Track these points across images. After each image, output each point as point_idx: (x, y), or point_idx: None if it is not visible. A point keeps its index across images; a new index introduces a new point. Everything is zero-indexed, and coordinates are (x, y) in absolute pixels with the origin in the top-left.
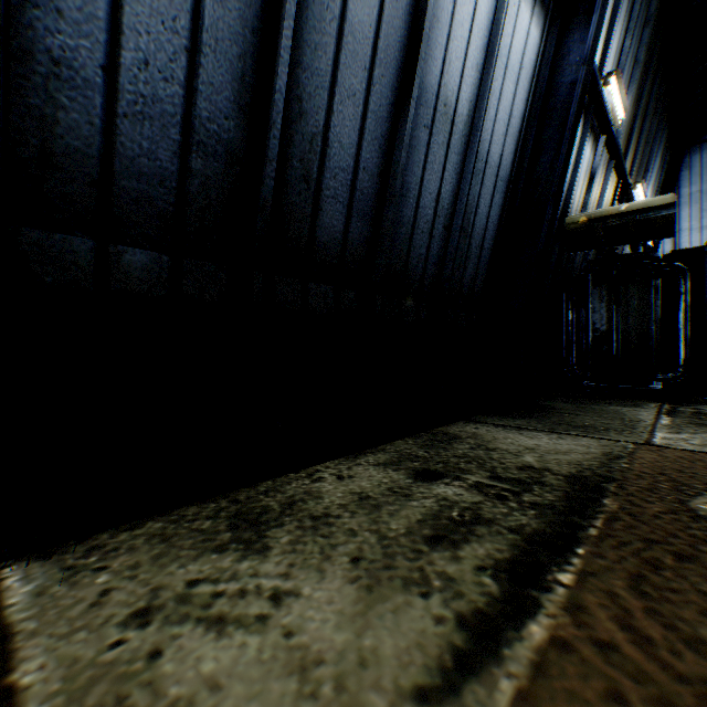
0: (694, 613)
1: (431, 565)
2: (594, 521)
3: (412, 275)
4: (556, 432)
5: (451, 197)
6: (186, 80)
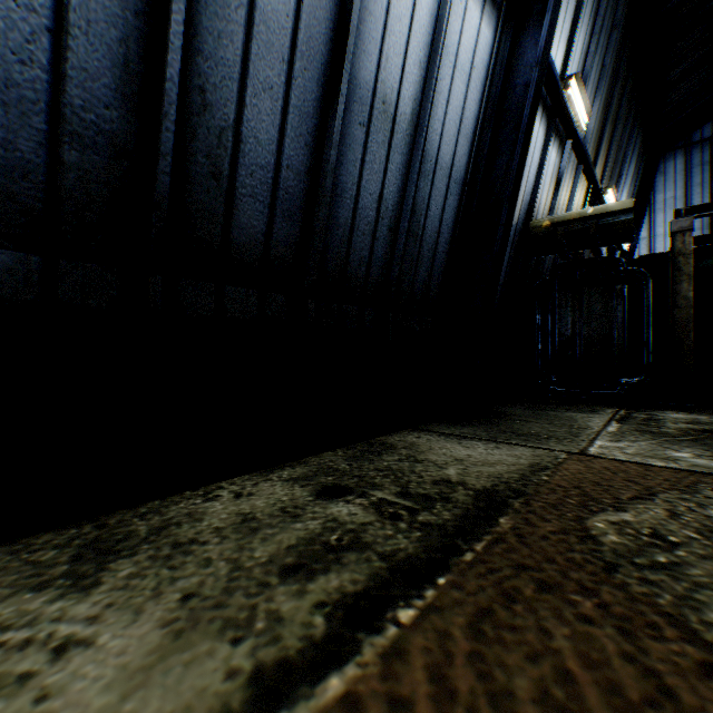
0: (521, 657)
1: (268, 601)
2: (477, 544)
3: (353, 279)
4: (497, 441)
5: (396, 198)
6: (50, 63)
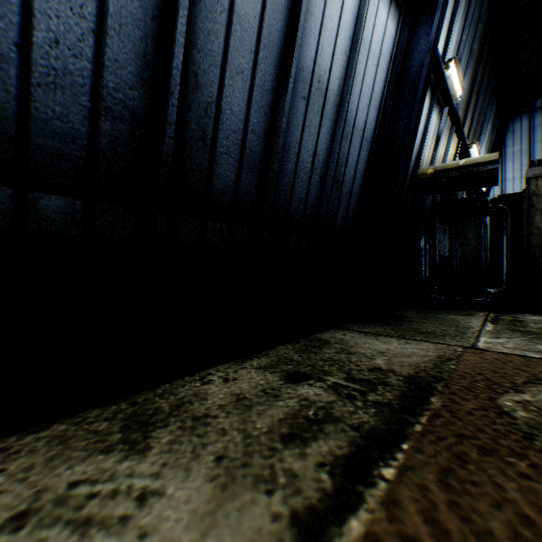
0: (487, 505)
1: (281, 462)
2: (421, 418)
3: (294, 215)
4: (405, 337)
5: (325, 153)
6: (94, 56)
